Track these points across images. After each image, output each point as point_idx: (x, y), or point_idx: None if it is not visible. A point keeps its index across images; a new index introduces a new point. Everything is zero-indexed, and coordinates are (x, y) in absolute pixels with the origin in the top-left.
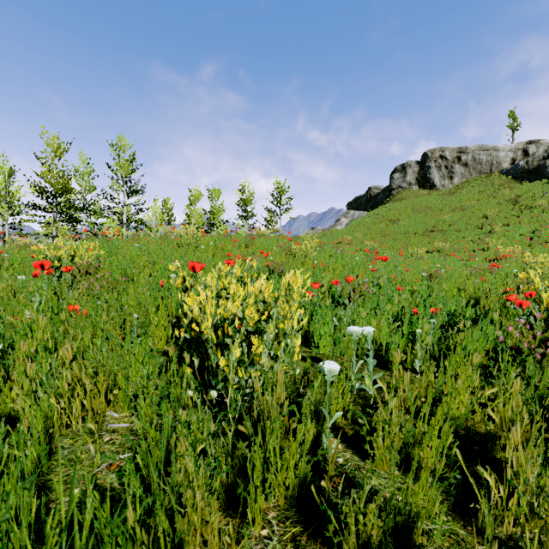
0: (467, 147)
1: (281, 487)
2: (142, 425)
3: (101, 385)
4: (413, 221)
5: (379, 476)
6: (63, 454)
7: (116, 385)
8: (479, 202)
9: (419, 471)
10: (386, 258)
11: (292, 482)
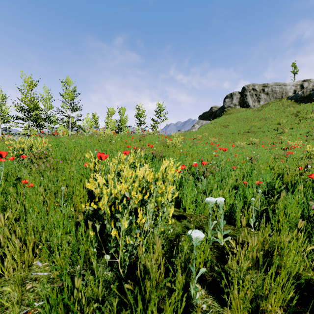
0: (268, 84)
1: None
2: (58, 273)
3: (29, 243)
4: (237, 126)
5: None
6: None
7: (40, 242)
8: (275, 115)
9: None
10: (225, 149)
11: None
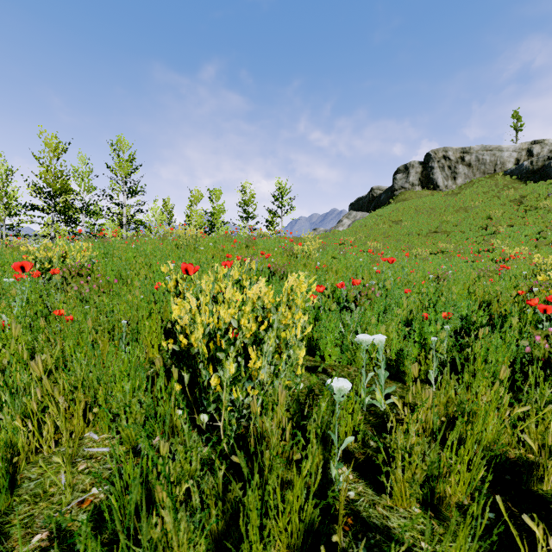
0: (470, 148)
1: (283, 535)
2: (125, 449)
3: (78, 403)
4: (416, 222)
5: (398, 515)
6: (29, 487)
7: (96, 403)
8: (483, 202)
9: (444, 508)
10: (393, 259)
11: (296, 529)
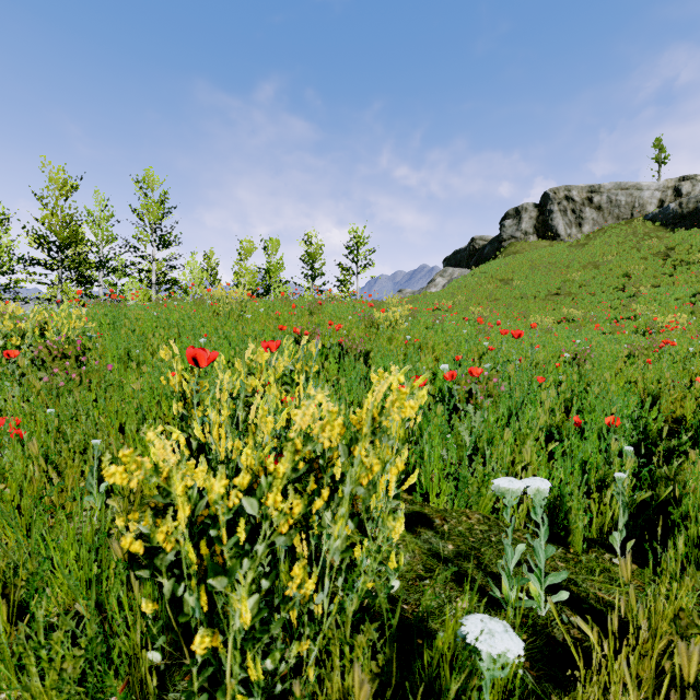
0: (600, 186)
1: None
2: None
3: None
4: (531, 282)
5: None
6: None
7: None
8: (618, 256)
9: None
10: (519, 333)
11: None
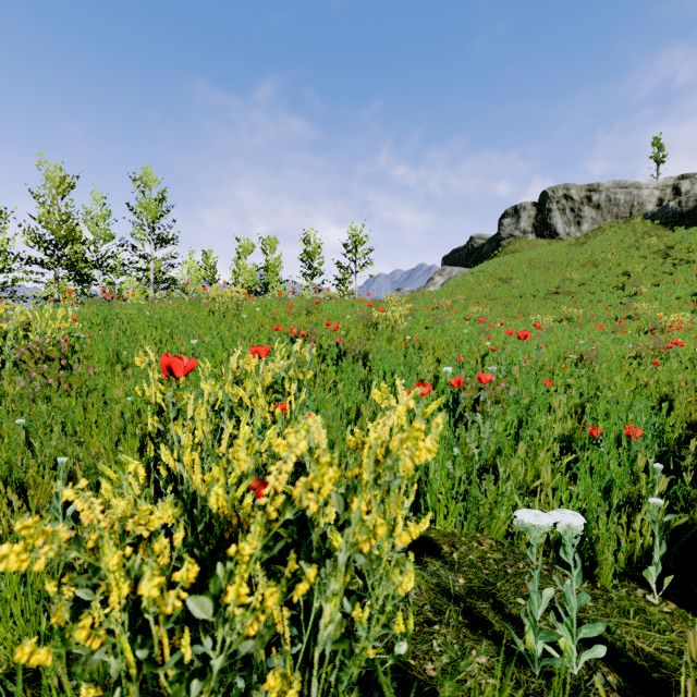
0: (599, 184)
1: None
2: None
3: None
4: (530, 280)
5: None
6: None
7: None
8: (618, 254)
9: None
10: (526, 335)
11: None
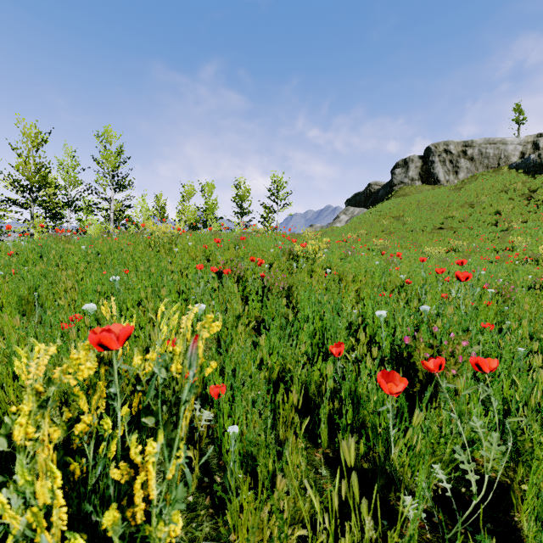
0: (473, 141)
1: None
2: None
3: None
4: (418, 218)
5: None
6: None
7: None
8: (490, 197)
9: None
10: (468, 275)
11: None
